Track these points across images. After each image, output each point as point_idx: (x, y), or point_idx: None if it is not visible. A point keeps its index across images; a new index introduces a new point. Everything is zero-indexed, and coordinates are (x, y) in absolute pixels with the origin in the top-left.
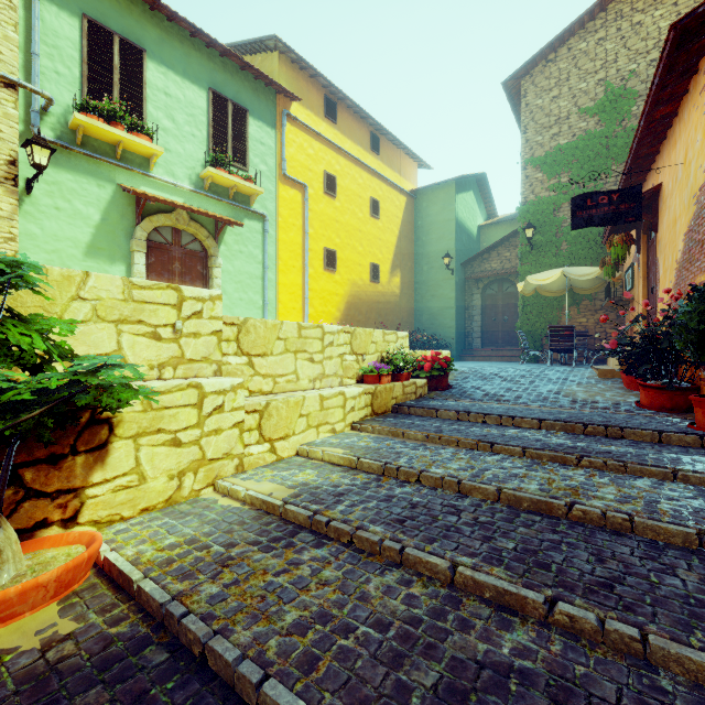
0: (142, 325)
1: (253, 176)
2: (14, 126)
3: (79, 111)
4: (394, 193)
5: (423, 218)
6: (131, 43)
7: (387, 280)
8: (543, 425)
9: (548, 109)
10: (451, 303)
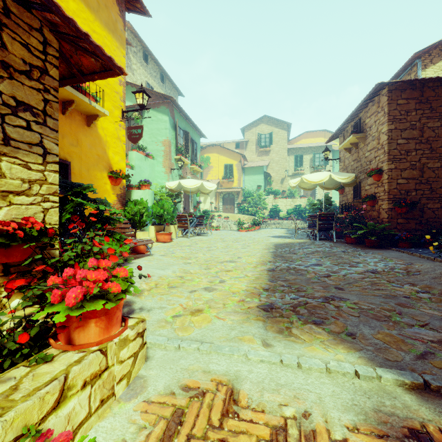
0: None
1: None
2: None
3: None
4: None
5: None
6: None
7: None
8: None
9: None
10: None
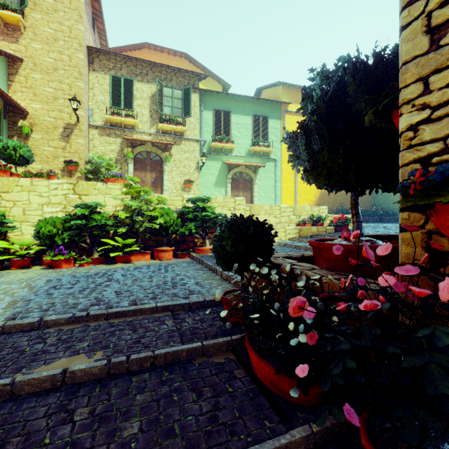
0: (227, 207)
1: (270, 143)
2: (198, 152)
3: (213, 141)
4: None
5: None
6: (226, 111)
7: None
8: None
9: None
10: None
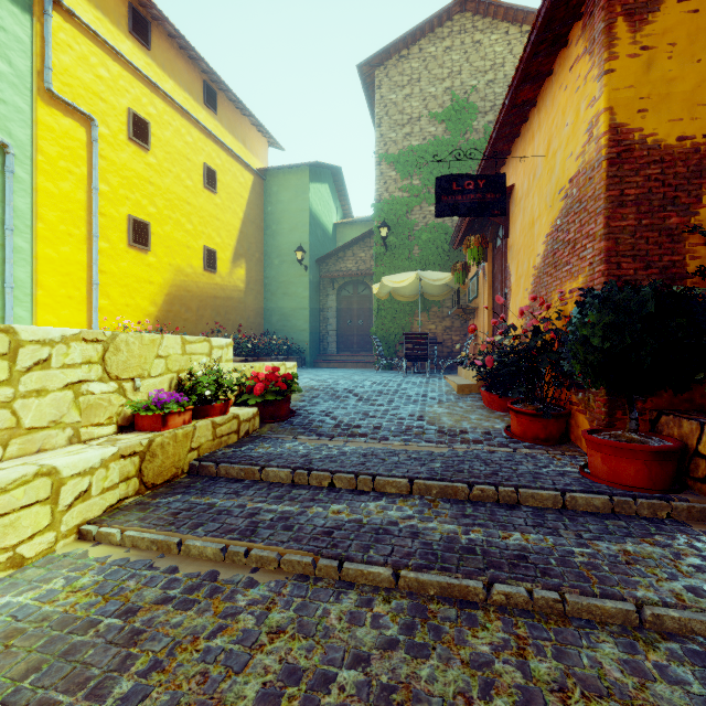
0: None
1: None
2: None
3: None
4: (238, 167)
5: (274, 204)
6: None
7: (227, 270)
8: (415, 488)
9: (401, 106)
10: (304, 303)
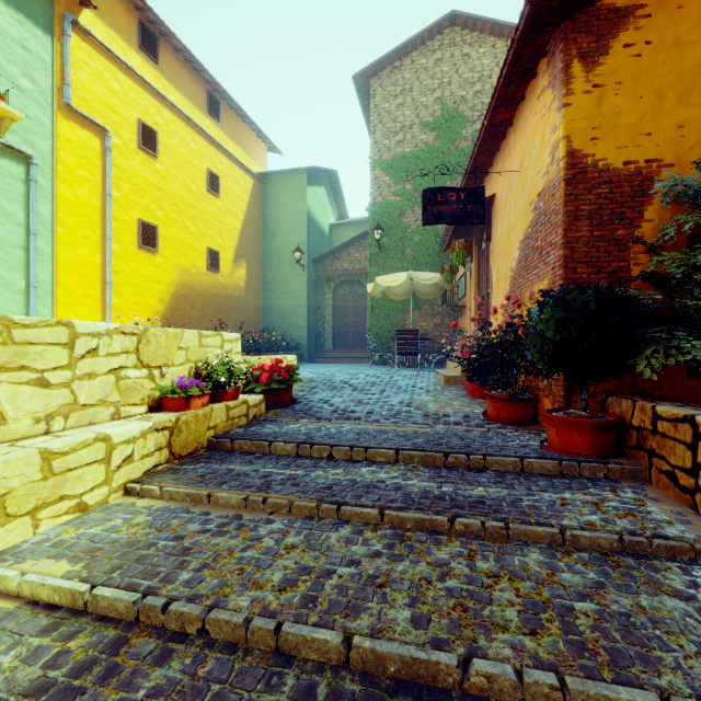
0: None
1: (6, 92)
2: None
3: None
4: (239, 171)
5: (273, 206)
6: None
7: (229, 270)
8: (401, 457)
9: (394, 115)
10: (302, 301)
